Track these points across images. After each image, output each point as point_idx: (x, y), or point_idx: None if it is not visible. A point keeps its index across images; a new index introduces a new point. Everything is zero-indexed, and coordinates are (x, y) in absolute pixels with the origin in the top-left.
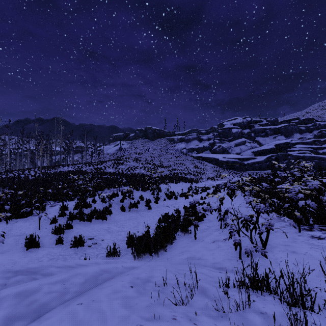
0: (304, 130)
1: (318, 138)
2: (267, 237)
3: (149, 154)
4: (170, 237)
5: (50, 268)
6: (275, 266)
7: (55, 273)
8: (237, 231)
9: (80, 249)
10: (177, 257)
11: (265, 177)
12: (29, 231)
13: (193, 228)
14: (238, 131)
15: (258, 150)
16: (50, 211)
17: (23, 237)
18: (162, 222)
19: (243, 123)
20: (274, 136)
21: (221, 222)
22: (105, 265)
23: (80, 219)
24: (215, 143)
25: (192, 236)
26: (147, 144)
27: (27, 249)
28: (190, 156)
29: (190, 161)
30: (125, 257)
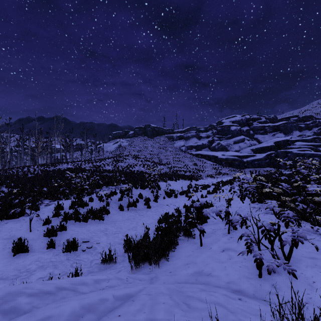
0: (304, 128)
1: (317, 135)
2: (292, 249)
3: (148, 152)
4: (172, 243)
5: (18, 298)
6: (309, 289)
7: (22, 307)
8: (257, 244)
9: (73, 254)
10: (182, 272)
11: (267, 175)
12: (19, 233)
13: (197, 231)
14: (237, 129)
15: (257, 147)
16: (44, 210)
17: (11, 241)
18: (162, 223)
19: (242, 121)
20: (273, 134)
21: (229, 226)
22: (91, 294)
23: (75, 219)
24: (214, 141)
25: (196, 242)
26: (146, 142)
27: (14, 254)
28: (189, 154)
29: (189, 158)
30: (122, 265)
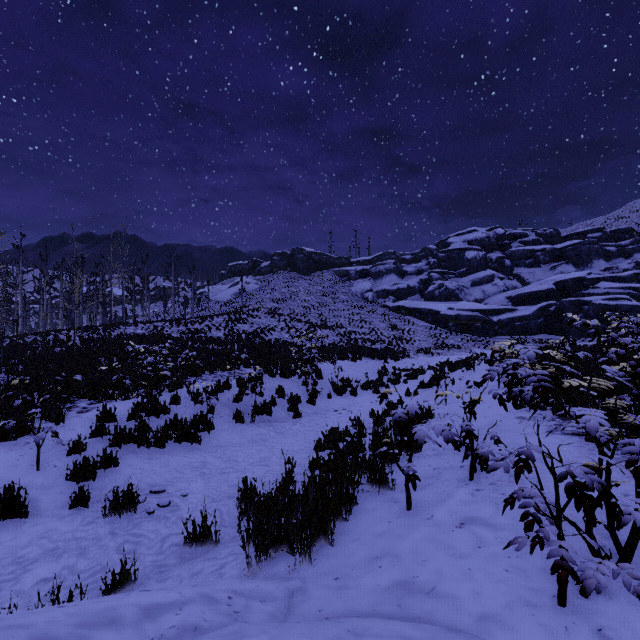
0: (615, 253)
1: None
2: (638, 531)
3: (299, 302)
4: (344, 500)
5: None
6: None
7: None
8: (558, 523)
9: (126, 521)
10: (364, 581)
11: (542, 349)
12: (14, 474)
13: (399, 472)
14: (477, 256)
15: (520, 293)
16: (74, 423)
17: None
18: (323, 450)
19: (489, 240)
20: (553, 266)
21: (472, 463)
22: None
23: (139, 442)
24: (431, 281)
25: (398, 498)
26: (295, 282)
27: None
28: (381, 306)
29: (381, 315)
30: (230, 550)
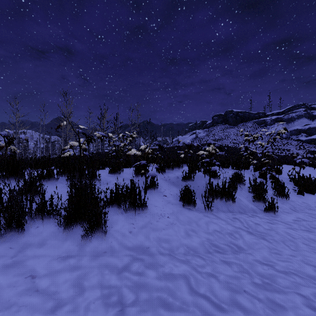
0: None
1: None
2: None
3: (230, 140)
4: None
5: None
6: None
7: None
8: None
9: None
10: None
11: None
12: None
13: None
14: None
15: None
16: None
17: None
18: None
19: None
20: None
21: None
22: None
23: None
24: None
25: None
26: (227, 130)
27: None
28: (294, 140)
29: (295, 146)
30: None
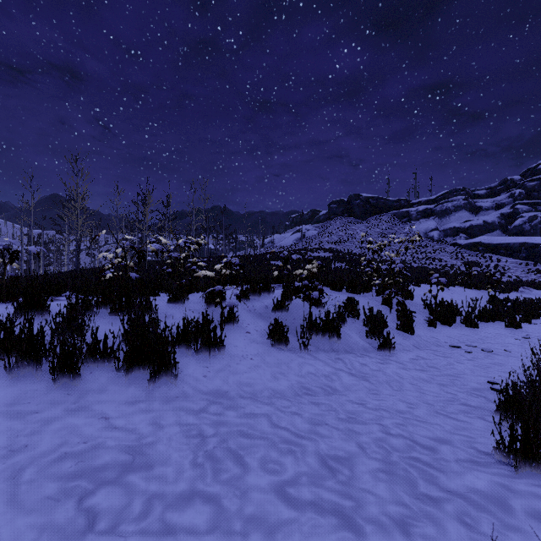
0: None
1: None
2: None
3: (356, 243)
4: None
5: None
6: None
7: None
8: None
9: None
10: None
11: None
12: None
13: None
14: None
15: None
16: None
17: None
18: None
19: None
20: None
21: None
22: None
23: (17, 361)
24: (517, 214)
25: None
26: (352, 226)
27: None
28: (449, 245)
29: (451, 253)
30: None
